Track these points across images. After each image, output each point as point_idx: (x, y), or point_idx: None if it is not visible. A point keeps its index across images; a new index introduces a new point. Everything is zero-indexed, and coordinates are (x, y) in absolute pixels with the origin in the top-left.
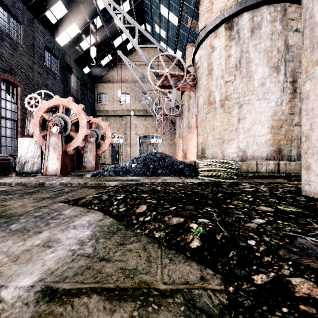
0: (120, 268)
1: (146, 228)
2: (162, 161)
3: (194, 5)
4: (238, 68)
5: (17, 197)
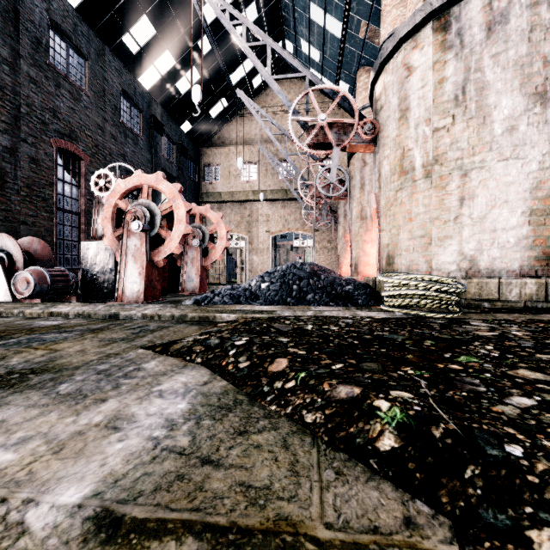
0: (240, 483)
1: (288, 403)
2: (314, 279)
3: None
4: (461, 103)
5: (75, 336)
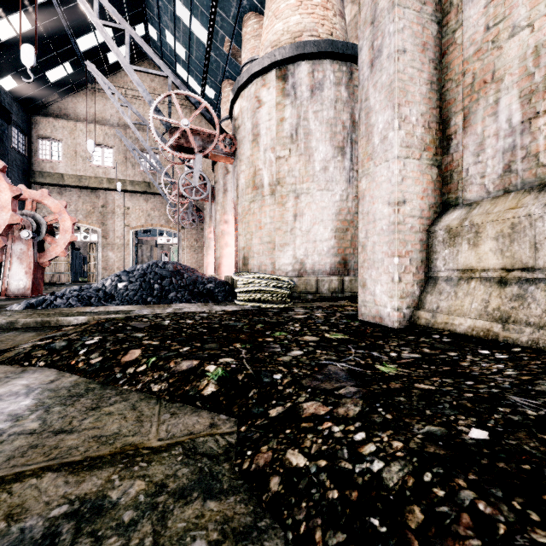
0: (93, 437)
1: (139, 381)
2: (176, 278)
3: (234, 20)
4: (295, 141)
5: None
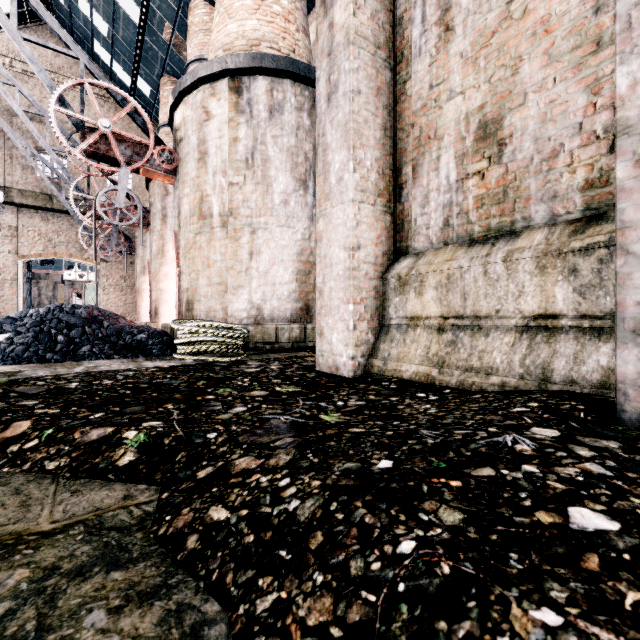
0: None
1: (27, 460)
2: (92, 327)
3: (177, 3)
4: (251, 166)
5: None
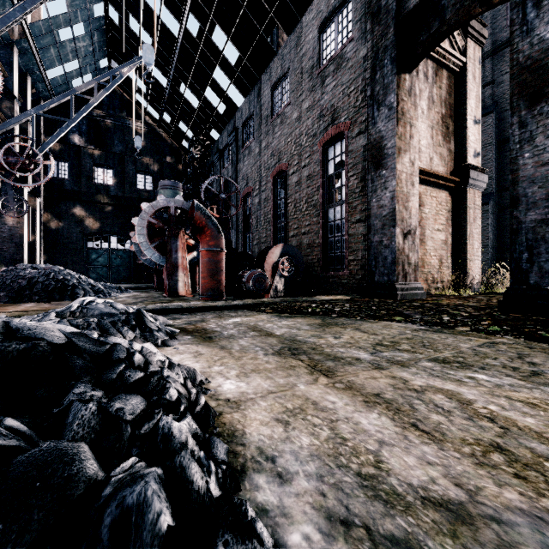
0: None
1: None
2: None
3: None
4: None
5: None
